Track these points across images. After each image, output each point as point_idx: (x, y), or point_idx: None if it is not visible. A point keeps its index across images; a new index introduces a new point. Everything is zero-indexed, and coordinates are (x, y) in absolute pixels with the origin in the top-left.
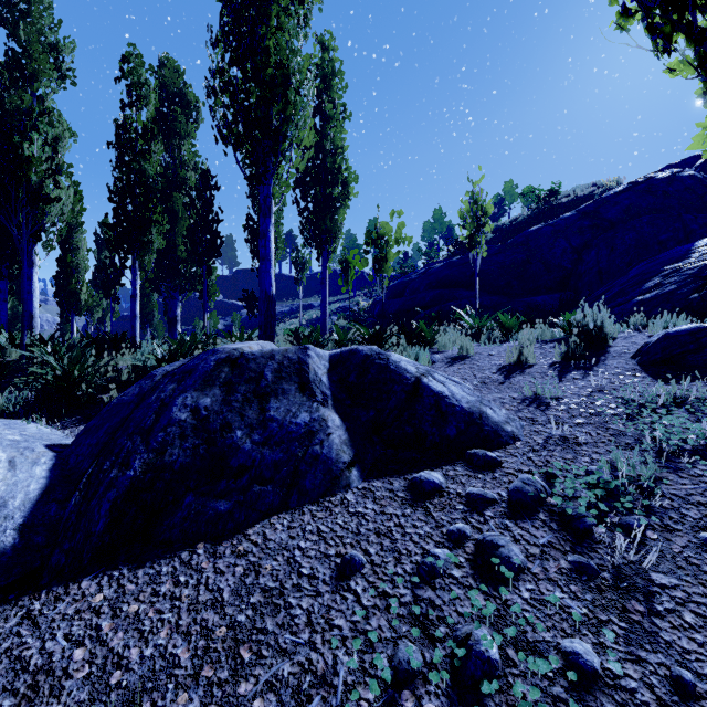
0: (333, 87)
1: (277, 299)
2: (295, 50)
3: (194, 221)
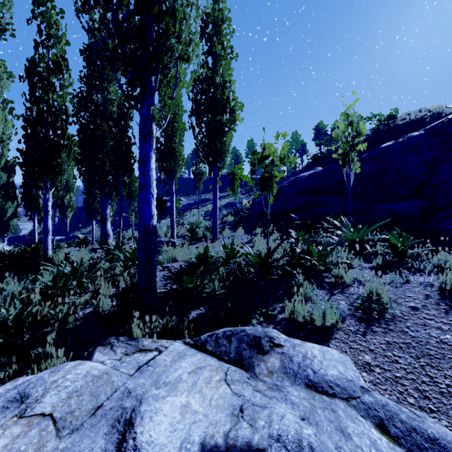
0: (222, 32)
1: (186, 195)
2: None
3: (111, 144)
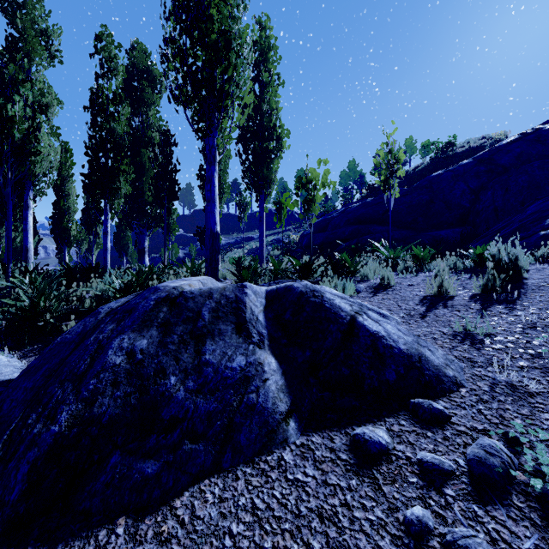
0: (269, 59)
1: (225, 233)
2: (236, 17)
3: (157, 171)
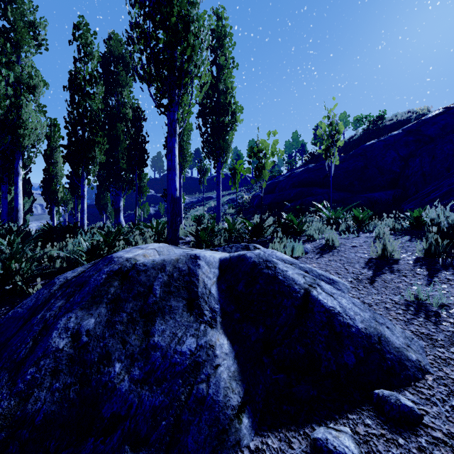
0: (224, 45)
1: (189, 193)
2: (193, 2)
3: (129, 142)
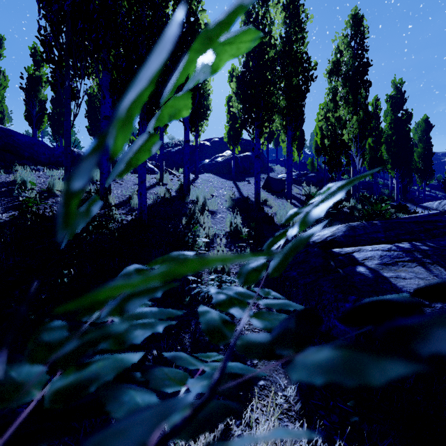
0: None
1: None
2: None
3: None
